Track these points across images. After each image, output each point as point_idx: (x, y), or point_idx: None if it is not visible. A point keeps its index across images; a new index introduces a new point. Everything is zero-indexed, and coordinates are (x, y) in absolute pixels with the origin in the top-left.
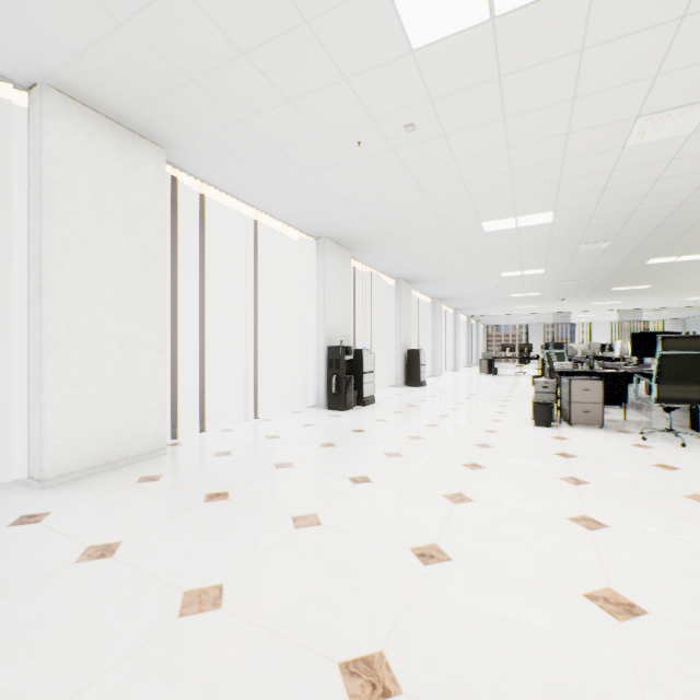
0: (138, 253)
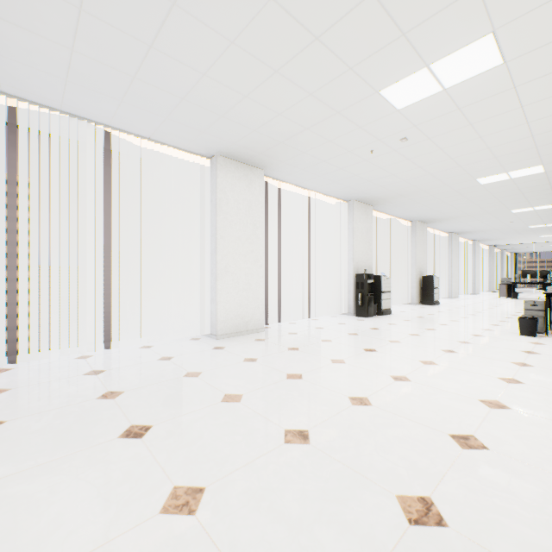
0: (251, 226)
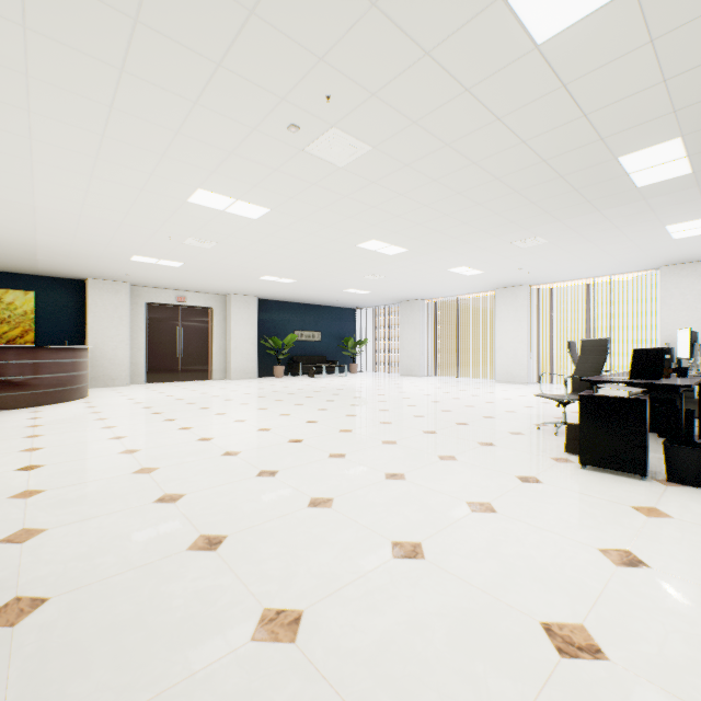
0: (517, 321)
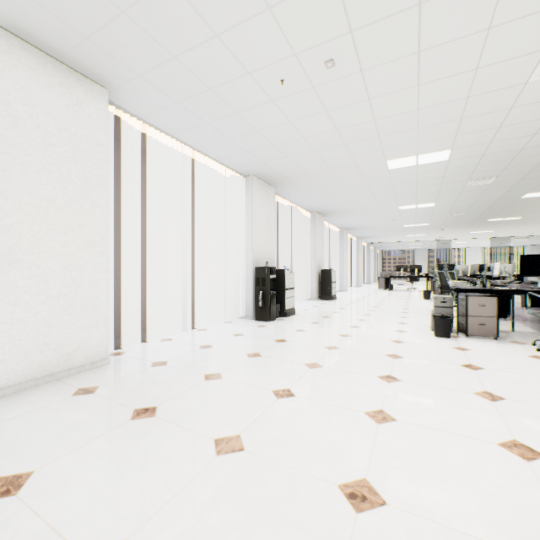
0: (81, 182)
